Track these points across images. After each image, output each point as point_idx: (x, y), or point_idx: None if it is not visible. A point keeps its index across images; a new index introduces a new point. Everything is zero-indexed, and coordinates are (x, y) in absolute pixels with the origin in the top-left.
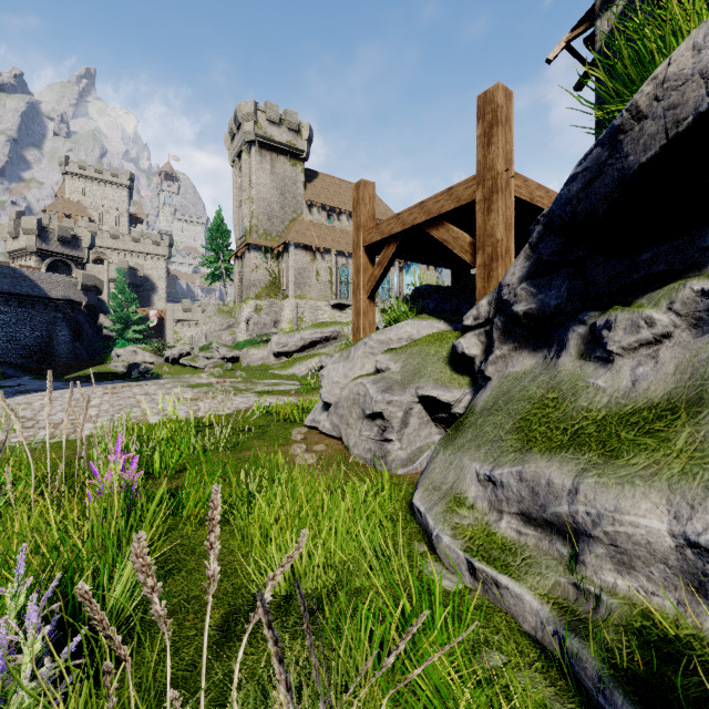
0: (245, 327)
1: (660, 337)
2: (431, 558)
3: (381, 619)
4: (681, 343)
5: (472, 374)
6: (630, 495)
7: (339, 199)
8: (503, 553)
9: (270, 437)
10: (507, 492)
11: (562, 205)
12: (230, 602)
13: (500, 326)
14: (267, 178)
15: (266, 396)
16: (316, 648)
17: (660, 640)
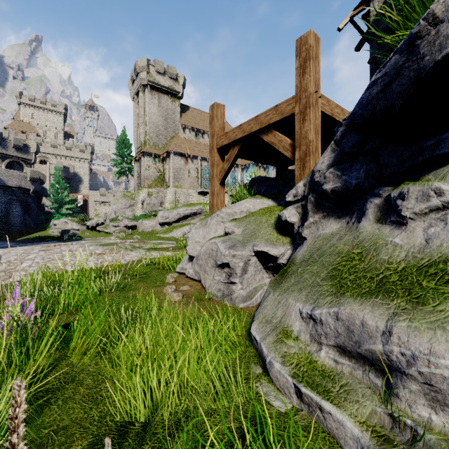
0: (141, 206)
1: (448, 204)
2: (265, 380)
3: (224, 445)
4: None
5: (292, 236)
6: (443, 340)
7: (203, 124)
8: (324, 379)
9: (151, 280)
10: (326, 328)
11: (363, 105)
12: (94, 431)
13: (313, 200)
14: (156, 109)
15: (152, 251)
16: None
17: None
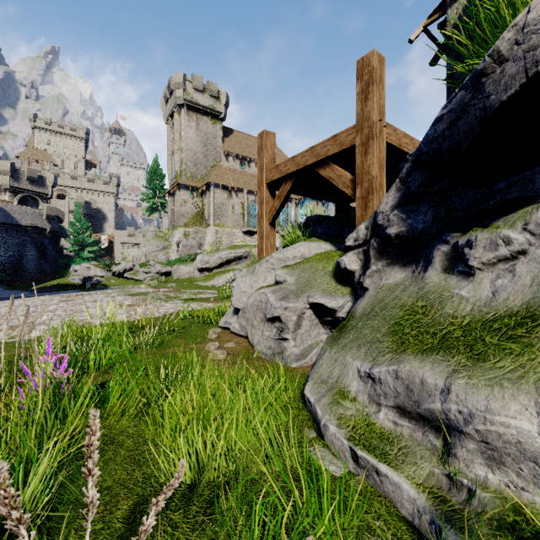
0: (176, 248)
1: (516, 253)
2: (319, 444)
3: (275, 507)
4: (536, 259)
5: (352, 286)
6: (500, 397)
7: (249, 151)
8: (382, 442)
9: (191, 336)
10: (385, 388)
11: (429, 143)
12: (139, 492)
13: (375, 246)
14: (193, 133)
15: (190, 302)
16: (213, 539)
17: (534, 537)
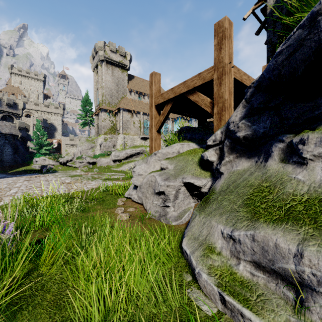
0: (99, 148)
1: None
2: (194, 286)
3: None
4: None
5: (211, 171)
6: None
7: (144, 89)
8: (243, 289)
9: (106, 203)
10: (244, 247)
11: (270, 71)
12: None
13: (228, 144)
14: (110, 78)
15: (107, 181)
16: None
17: None
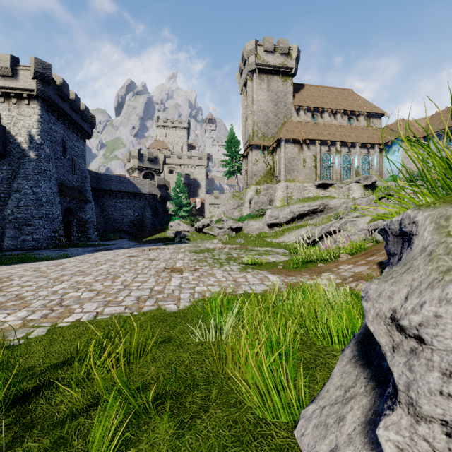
0: (248, 205)
1: None
2: None
3: None
4: None
5: None
6: None
7: (322, 101)
8: None
9: None
10: None
11: None
12: None
13: None
14: (264, 95)
15: (249, 270)
16: None
17: None
